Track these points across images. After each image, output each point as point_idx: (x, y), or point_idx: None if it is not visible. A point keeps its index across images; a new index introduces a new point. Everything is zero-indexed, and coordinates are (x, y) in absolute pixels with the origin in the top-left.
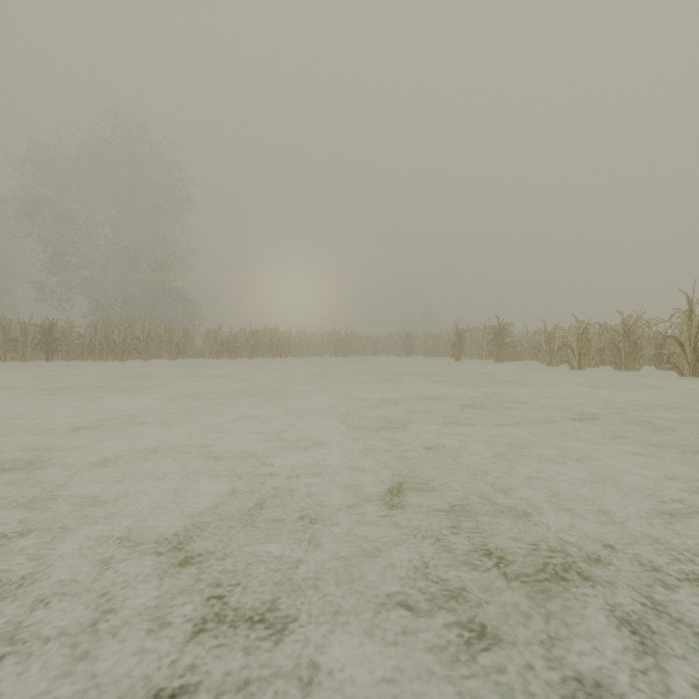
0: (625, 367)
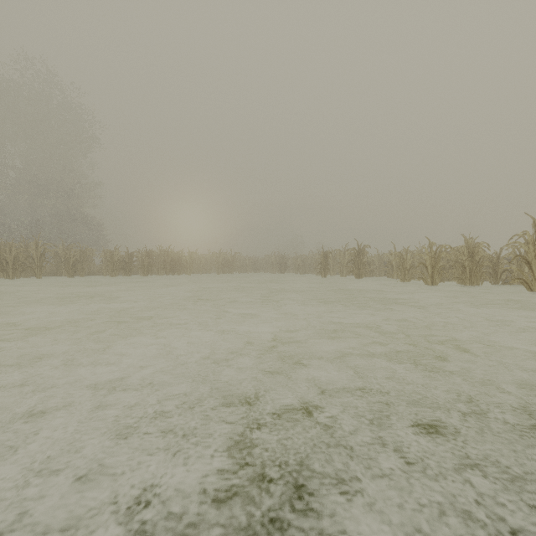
0: (470, 282)
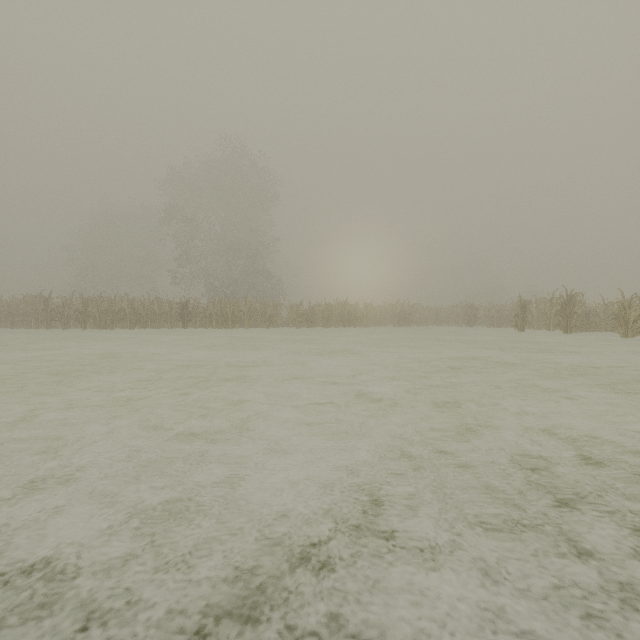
0: None
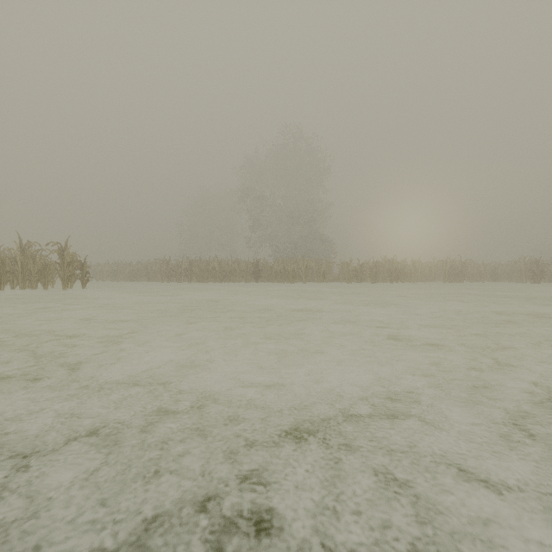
0: None
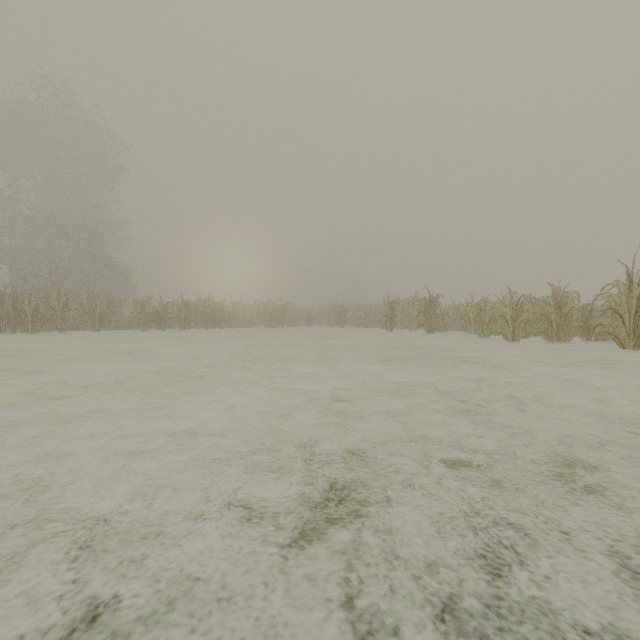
0: (557, 338)
